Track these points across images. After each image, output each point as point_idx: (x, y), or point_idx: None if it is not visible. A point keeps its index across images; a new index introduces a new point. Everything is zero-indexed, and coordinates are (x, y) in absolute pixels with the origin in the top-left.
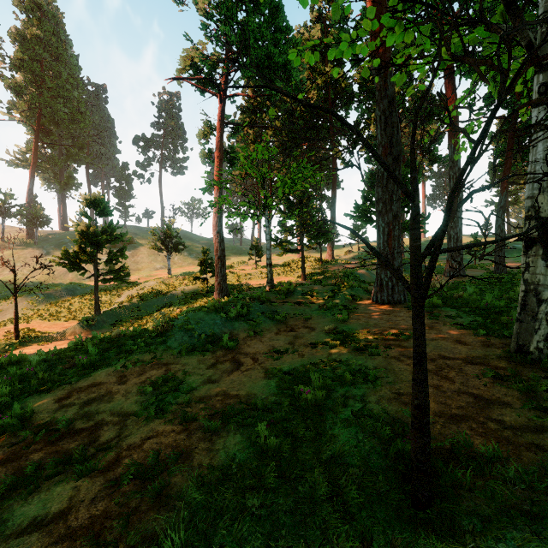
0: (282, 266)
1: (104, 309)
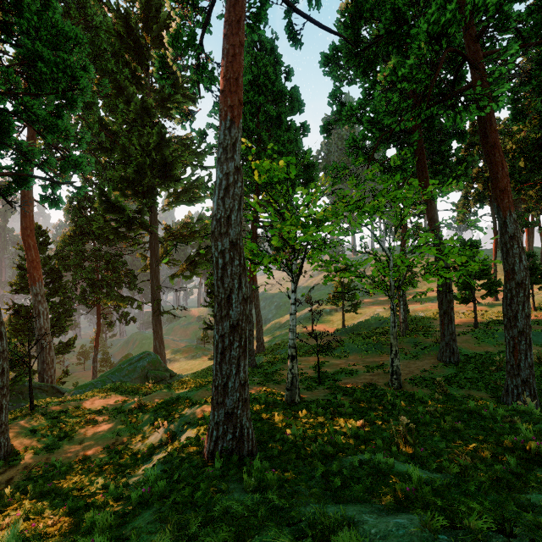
0: (493, 306)
1: (350, 324)
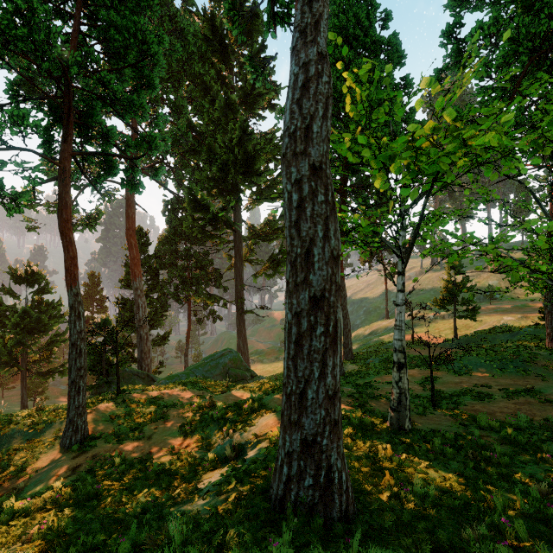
0: None
1: (464, 334)
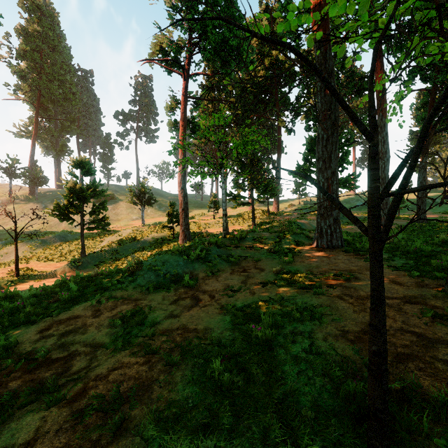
0: (235, 217)
1: (89, 252)
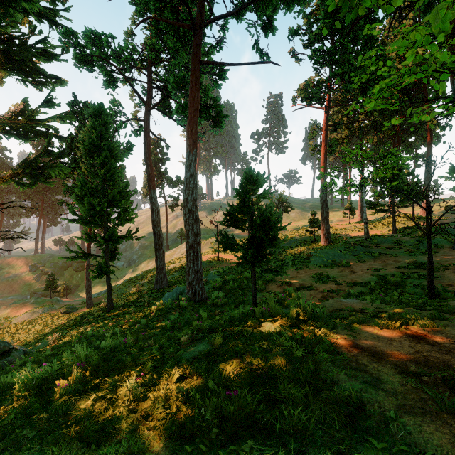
0: (373, 222)
1: None
